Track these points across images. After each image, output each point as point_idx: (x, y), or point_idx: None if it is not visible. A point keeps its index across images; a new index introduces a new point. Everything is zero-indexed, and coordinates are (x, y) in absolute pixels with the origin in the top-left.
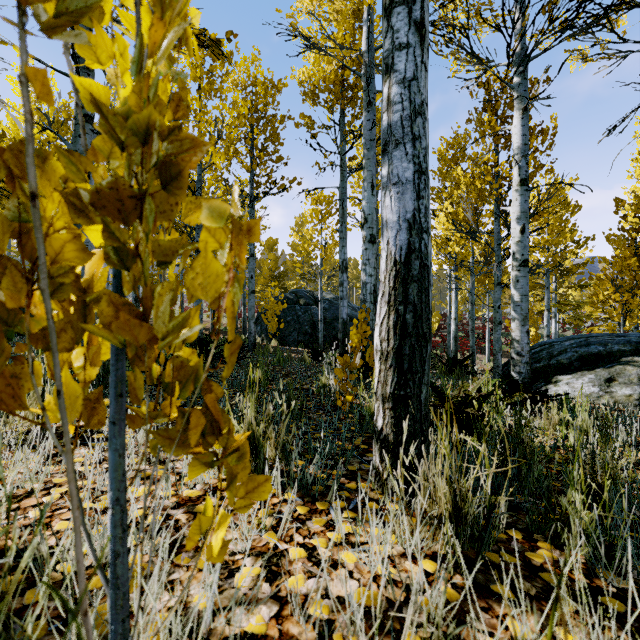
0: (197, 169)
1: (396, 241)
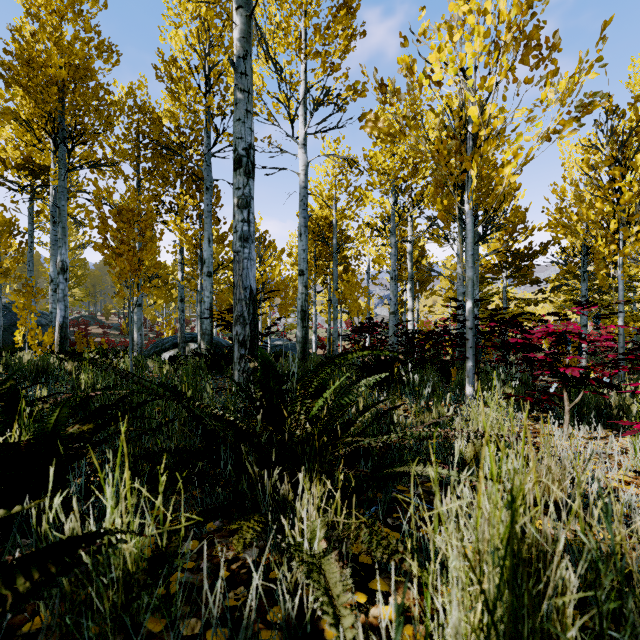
0: None
1: (60, 320)
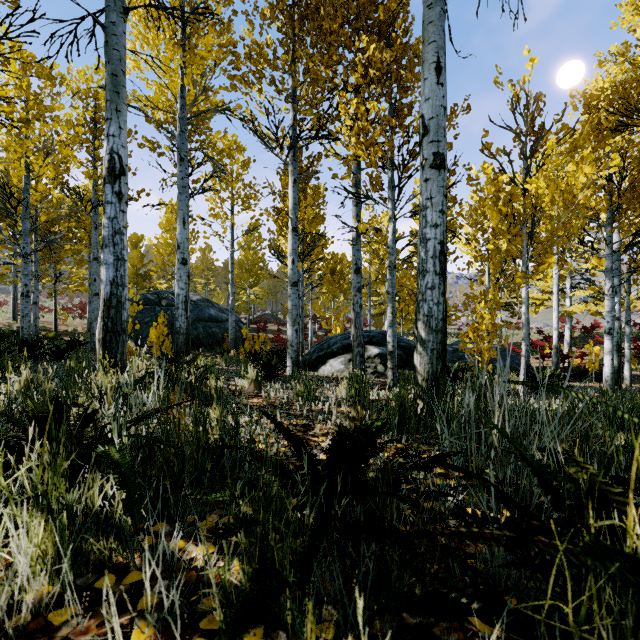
0: (24, 178)
1: (105, 290)
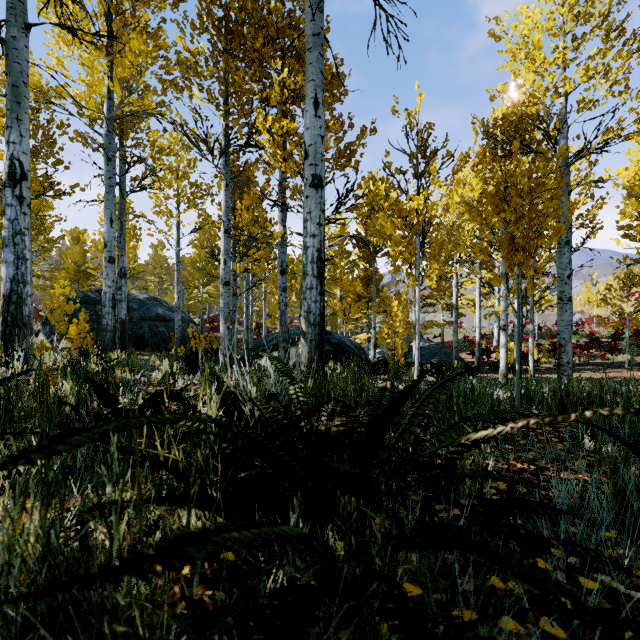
0: None
1: (5, 287)
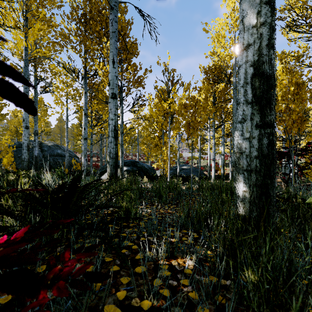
0: None
1: None
